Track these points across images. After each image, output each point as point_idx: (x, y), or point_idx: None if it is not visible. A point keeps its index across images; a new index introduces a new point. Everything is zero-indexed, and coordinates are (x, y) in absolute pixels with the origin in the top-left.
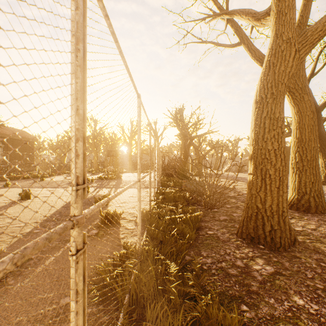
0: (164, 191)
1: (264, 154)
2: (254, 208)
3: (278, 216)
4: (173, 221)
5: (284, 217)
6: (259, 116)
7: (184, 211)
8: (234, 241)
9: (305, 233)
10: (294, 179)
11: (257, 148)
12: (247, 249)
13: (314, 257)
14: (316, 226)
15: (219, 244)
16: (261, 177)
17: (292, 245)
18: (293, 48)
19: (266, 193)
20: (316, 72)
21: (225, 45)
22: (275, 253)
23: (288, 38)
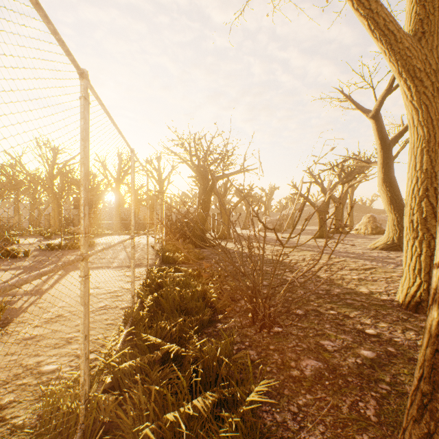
0: (163, 279)
1: None
2: None
3: None
4: (171, 436)
5: None
6: None
7: (206, 365)
8: None
9: None
10: (418, 251)
11: None
12: None
13: None
14: None
15: None
16: None
17: None
18: None
19: None
20: (393, 88)
21: None
22: None
23: None
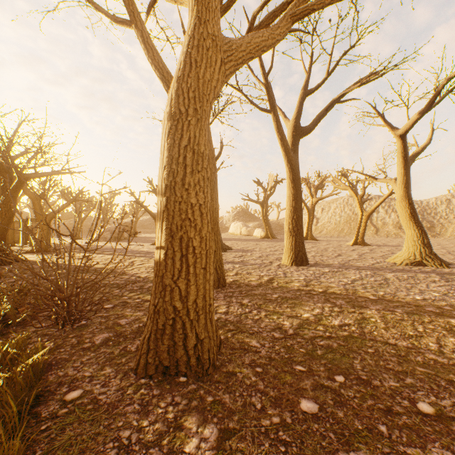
0: None
1: (186, 212)
2: (170, 312)
3: (206, 315)
4: None
5: (212, 314)
6: (177, 144)
7: None
8: (134, 392)
9: (222, 321)
10: None
11: (175, 201)
12: (162, 403)
13: (247, 361)
14: (227, 306)
15: (102, 423)
16: (181, 253)
17: (219, 352)
18: (220, 54)
19: (189, 280)
20: None
21: (102, 9)
22: (205, 383)
23: (214, 34)
